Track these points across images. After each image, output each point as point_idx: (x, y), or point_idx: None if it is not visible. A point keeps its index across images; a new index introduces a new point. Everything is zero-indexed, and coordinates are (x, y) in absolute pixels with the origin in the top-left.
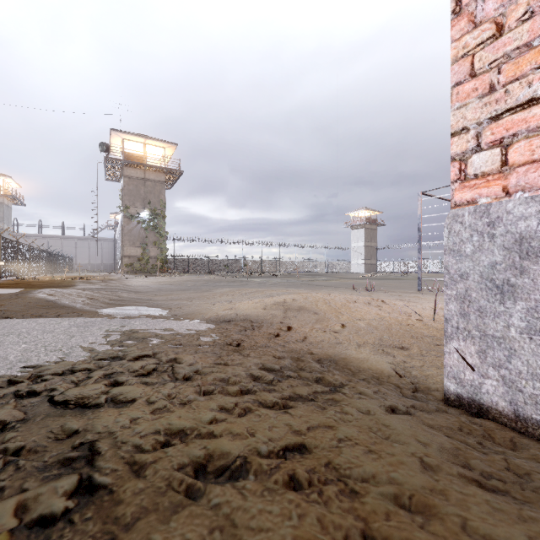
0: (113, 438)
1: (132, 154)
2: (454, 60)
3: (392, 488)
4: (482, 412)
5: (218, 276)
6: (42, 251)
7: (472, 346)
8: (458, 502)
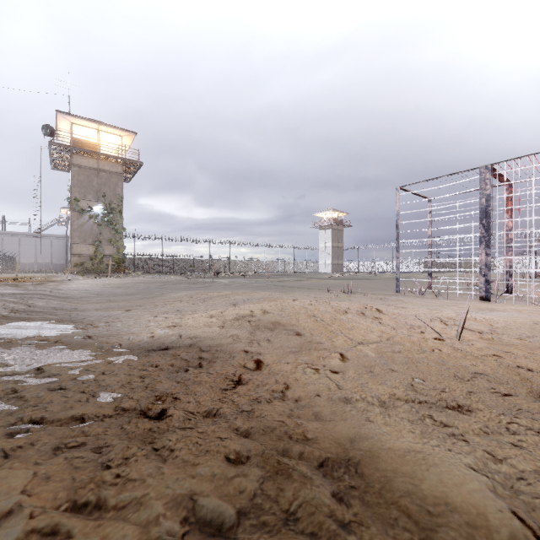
0: None
1: (83, 141)
2: None
3: None
4: None
5: (180, 276)
6: None
7: None
8: None
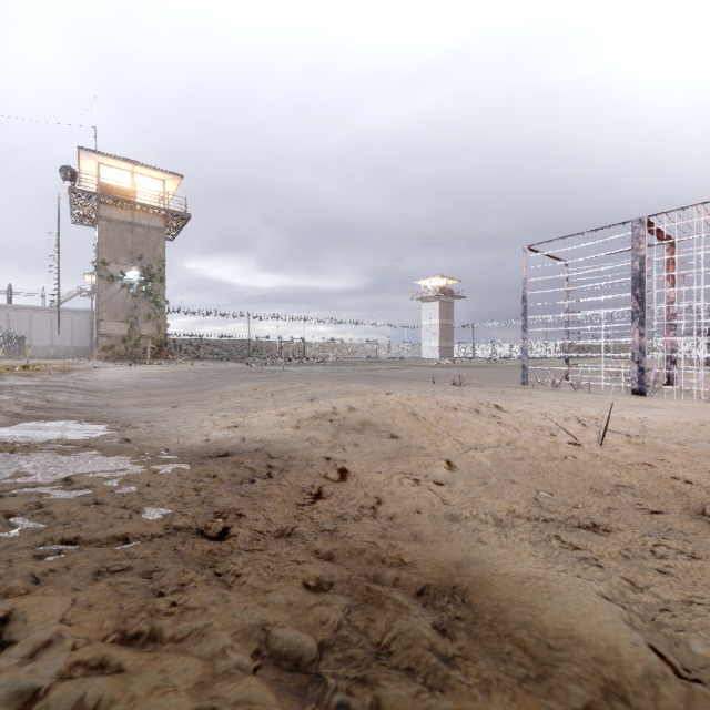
0: None
1: (114, 187)
2: None
3: None
4: None
5: (240, 363)
6: None
7: None
8: None
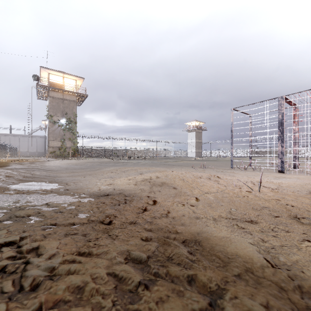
0: None
1: (55, 83)
2: None
3: None
4: None
5: (109, 159)
6: None
7: None
8: None
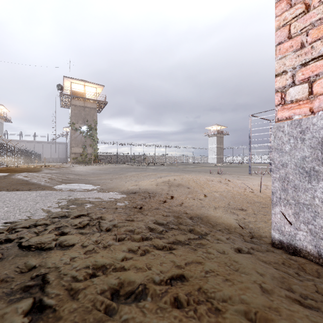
0: (58, 271)
1: (77, 92)
2: (277, 28)
3: (243, 307)
4: (296, 252)
5: (128, 165)
6: (22, 150)
7: (290, 210)
8: (288, 317)
